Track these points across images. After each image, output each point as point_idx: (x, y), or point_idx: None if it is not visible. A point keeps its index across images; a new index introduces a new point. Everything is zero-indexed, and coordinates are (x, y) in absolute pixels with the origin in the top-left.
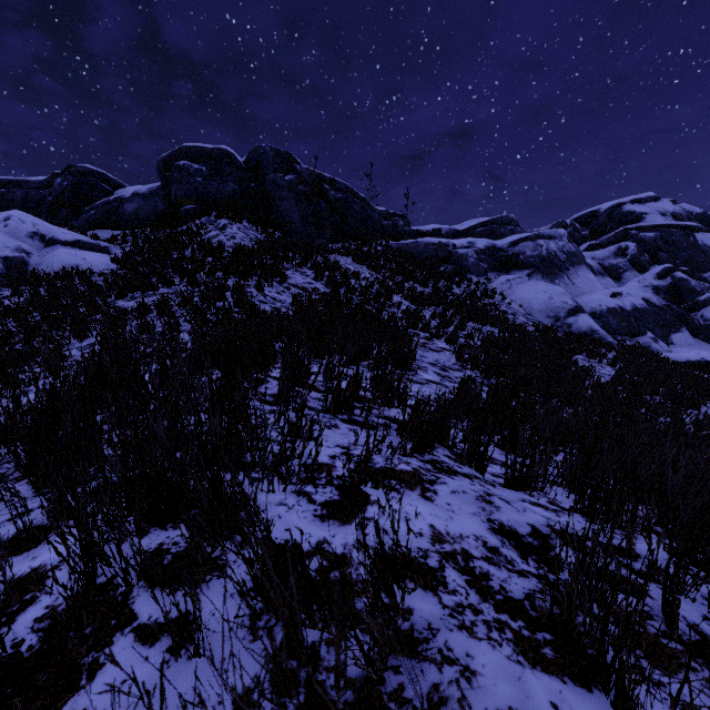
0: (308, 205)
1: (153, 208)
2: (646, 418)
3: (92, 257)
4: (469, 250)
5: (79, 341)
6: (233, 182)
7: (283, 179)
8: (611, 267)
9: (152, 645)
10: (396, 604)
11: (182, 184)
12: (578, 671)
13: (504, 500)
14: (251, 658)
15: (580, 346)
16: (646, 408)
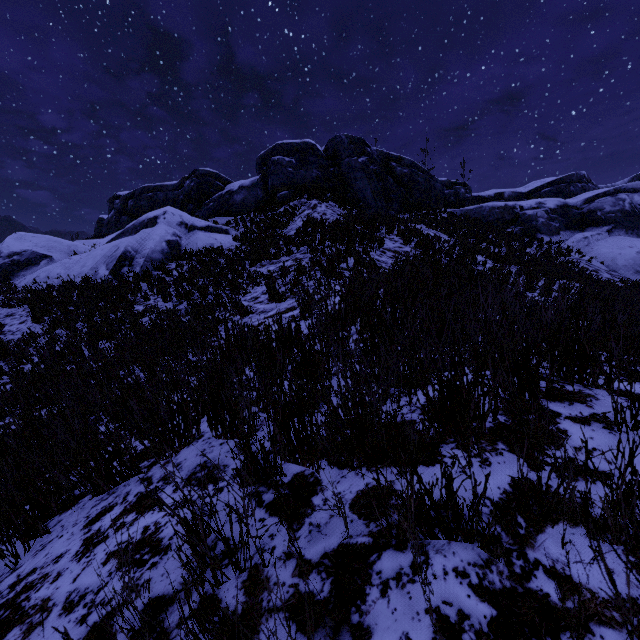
0: (378, 182)
1: (255, 196)
2: None
3: (220, 238)
4: (538, 210)
5: (242, 296)
6: (316, 169)
7: (356, 161)
8: None
9: (589, 425)
10: None
11: (278, 175)
12: None
13: None
14: None
15: None
16: None
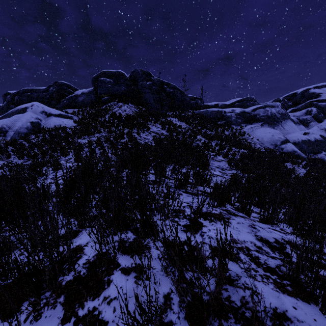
0: (157, 95)
1: (90, 98)
2: (323, 194)
3: (66, 121)
4: (232, 113)
5: (64, 157)
6: (124, 86)
7: (146, 84)
8: (303, 120)
9: (128, 275)
10: (226, 263)
11: (102, 88)
12: (303, 296)
13: (260, 227)
14: (167, 282)
15: (288, 159)
16: (323, 189)
